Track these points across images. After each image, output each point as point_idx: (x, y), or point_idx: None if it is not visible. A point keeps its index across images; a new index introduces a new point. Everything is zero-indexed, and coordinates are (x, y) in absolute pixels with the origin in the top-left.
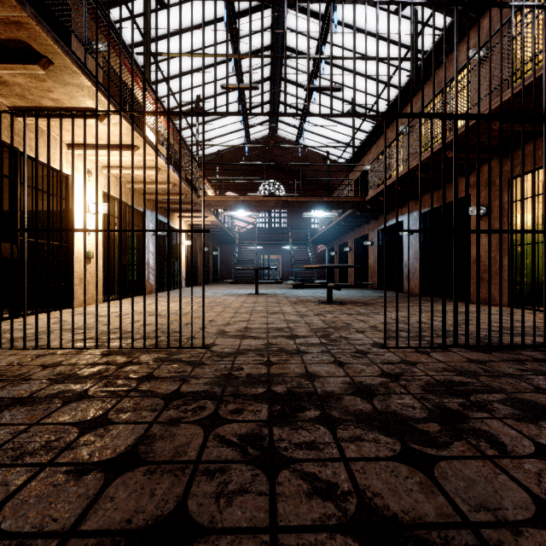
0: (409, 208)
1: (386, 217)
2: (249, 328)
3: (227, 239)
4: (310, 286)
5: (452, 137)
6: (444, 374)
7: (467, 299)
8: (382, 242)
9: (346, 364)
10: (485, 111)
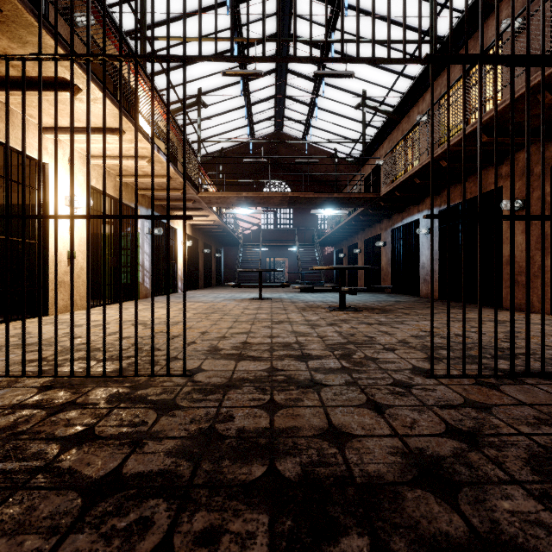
0: (428, 205)
1: (401, 215)
2: (249, 343)
3: (230, 240)
4: (321, 290)
5: (488, 116)
6: (546, 432)
7: (543, 309)
8: (396, 243)
9: (387, 409)
10: (533, 80)
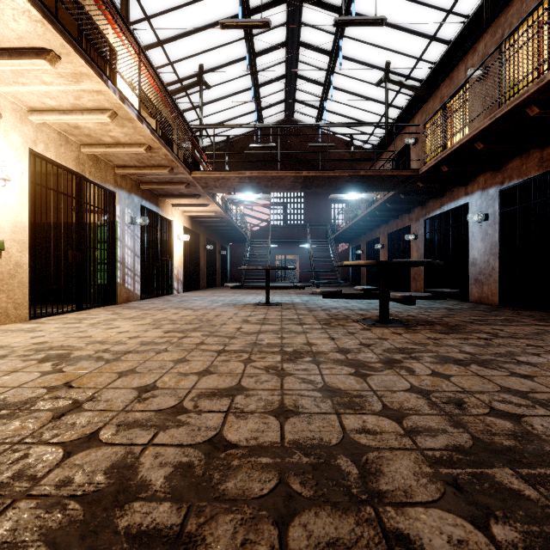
0: (481, 184)
1: (439, 201)
2: (224, 445)
3: (237, 236)
4: (353, 295)
5: None
6: None
7: None
8: (432, 235)
9: None
10: None
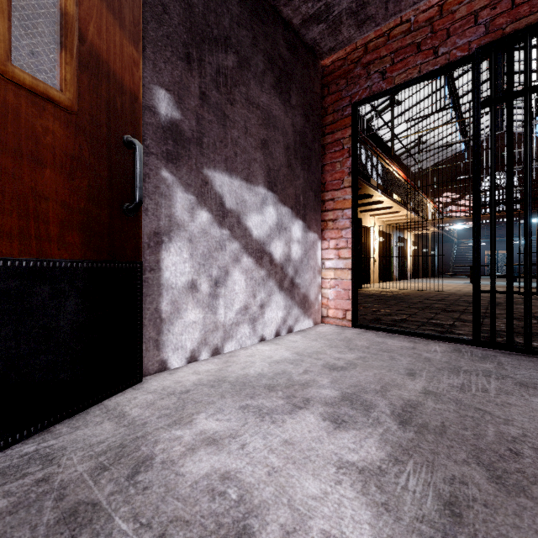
0: None
1: None
2: (461, 290)
3: (444, 240)
4: None
5: None
6: None
7: None
8: None
9: None
10: None
